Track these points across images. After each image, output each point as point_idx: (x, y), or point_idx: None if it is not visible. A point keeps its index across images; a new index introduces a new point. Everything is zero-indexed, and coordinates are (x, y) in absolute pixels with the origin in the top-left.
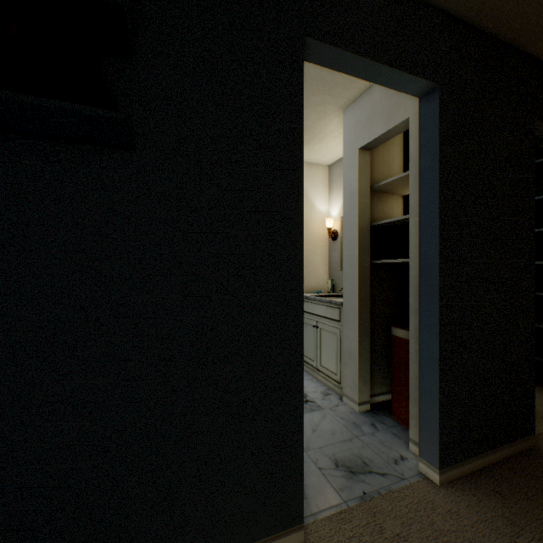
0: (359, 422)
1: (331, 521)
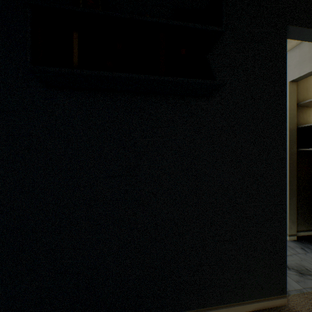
0: (292, 246)
1: (299, 297)
